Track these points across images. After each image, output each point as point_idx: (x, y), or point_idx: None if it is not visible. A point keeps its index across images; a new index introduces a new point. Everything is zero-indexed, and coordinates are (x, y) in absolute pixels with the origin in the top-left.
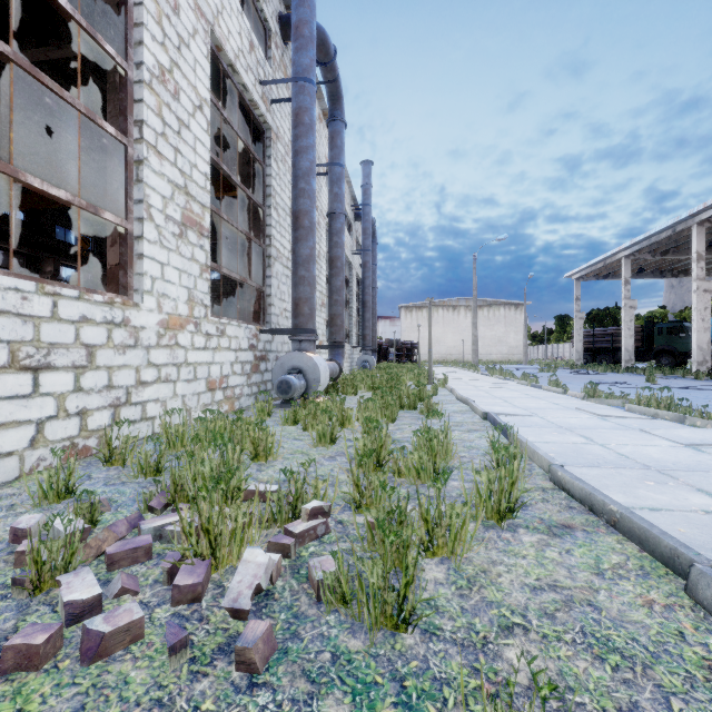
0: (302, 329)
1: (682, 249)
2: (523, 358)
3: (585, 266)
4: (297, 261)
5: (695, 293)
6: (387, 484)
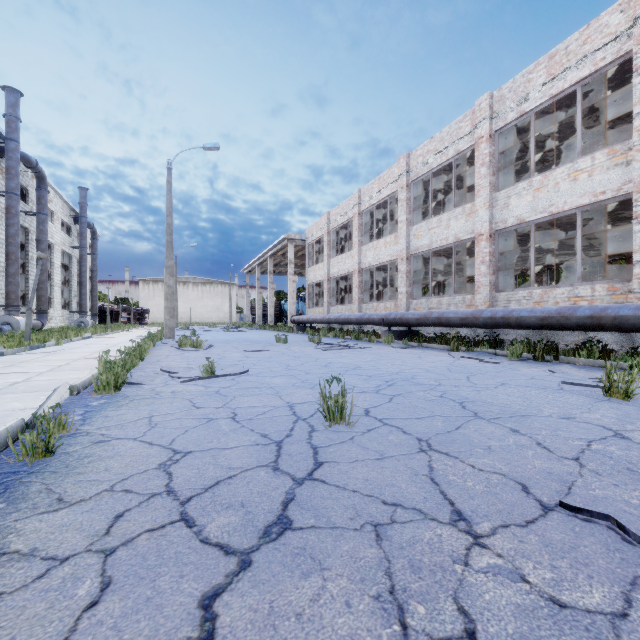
0: (11, 305)
1: (283, 265)
2: (229, 321)
3: (246, 267)
4: (8, 275)
5: (269, 289)
6: (13, 335)
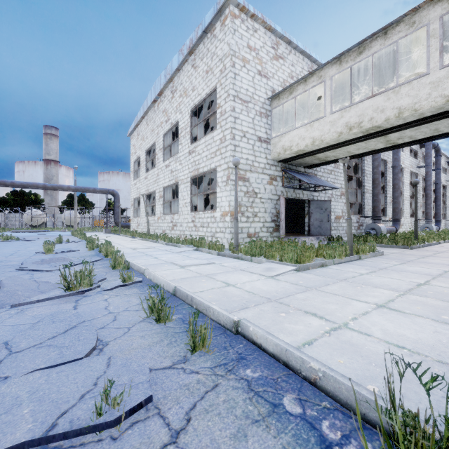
0: None
1: None
2: None
3: None
4: None
5: None
6: None
